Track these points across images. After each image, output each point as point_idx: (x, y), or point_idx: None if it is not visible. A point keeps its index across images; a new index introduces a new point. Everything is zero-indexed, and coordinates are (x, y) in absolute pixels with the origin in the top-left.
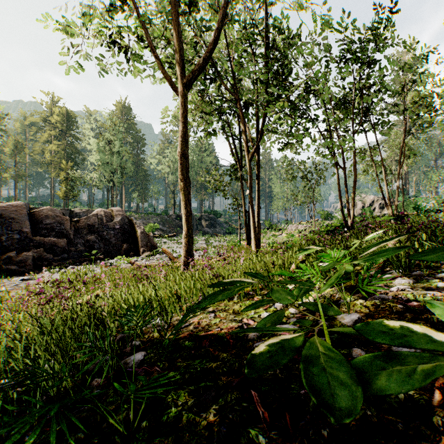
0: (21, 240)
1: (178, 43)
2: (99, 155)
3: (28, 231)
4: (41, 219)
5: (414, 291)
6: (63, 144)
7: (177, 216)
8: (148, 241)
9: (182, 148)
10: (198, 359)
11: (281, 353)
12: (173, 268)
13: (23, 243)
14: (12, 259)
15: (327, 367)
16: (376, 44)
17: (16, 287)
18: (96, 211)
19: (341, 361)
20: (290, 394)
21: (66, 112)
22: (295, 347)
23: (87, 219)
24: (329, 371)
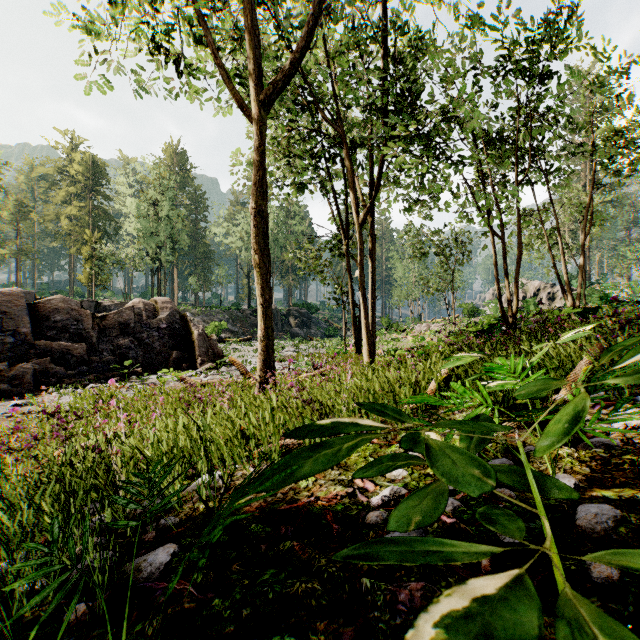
0: (17, 345)
1: (250, 38)
2: (140, 221)
3: (27, 332)
4: (48, 314)
5: None
6: (87, 206)
7: (254, 311)
8: (209, 346)
9: (257, 201)
10: (272, 568)
11: None
12: (245, 387)
13: (19, 350)
14: (2, 374)
15: None
16: (553, 47)
17: (4, 417)
18: (131, 302)
19: None
20: None
21: (91, 160)
22: (532, 639)
23: (118, 314)
24: None
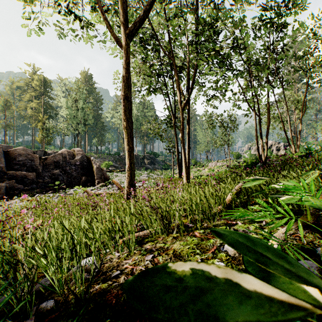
0: None
1: None
2: (68, 110)
3: (3, 166)
4: (15, 157)
5: None
6: (41, 102)
7: None
8: (102, 174)
9: (125, 91)
10: None
11: None
12: (119, 196)
13: None
14: None
15: None
16: (288, 9)
17: None
18: (61, 151)
19: None
20: None
21: (43, 79)
22: None
23: (54, 157)
24: None
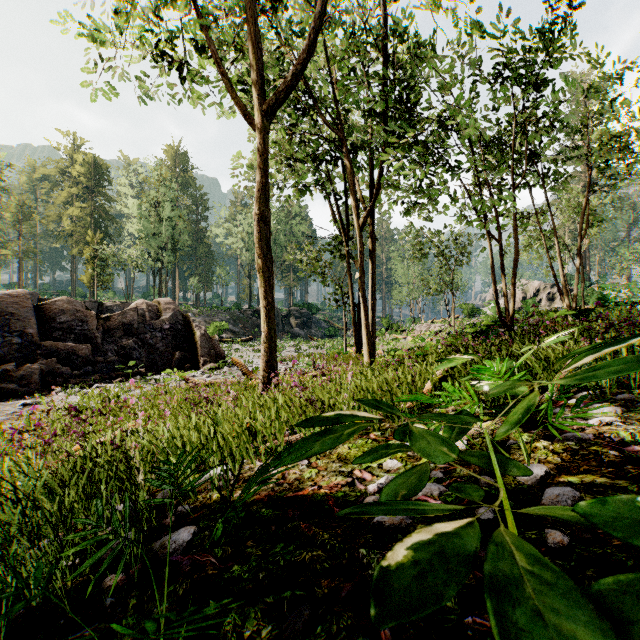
0: (24, 346)
1: (254, 50)
2: (141, 222)
3: (33, 333)
4: (53, 315)
5: (627, 425)
6: (89, 207)
7: (255, 312)
8: (211, 347)
9: (261, 207)
10: (282, 542)
11: (441, 567)
12: (248, 387)
13: (26, 351)
14: (10, 374)
15: (546, 607)
16: (548, 56)
17: (13, 416)
18: (135, 303)
19: (572, 593)
20: (445, 621)
21: (93, 161)
22: (469, 554)
23: (122, 315)
24: (553, 619)
